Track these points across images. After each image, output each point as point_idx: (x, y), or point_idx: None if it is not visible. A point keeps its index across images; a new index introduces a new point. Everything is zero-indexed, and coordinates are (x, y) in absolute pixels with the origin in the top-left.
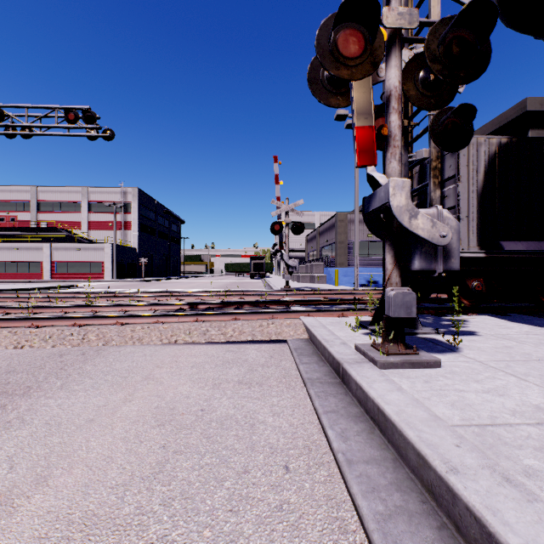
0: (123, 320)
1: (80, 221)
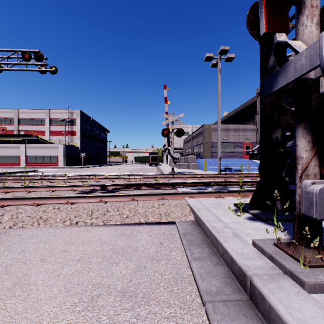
0: (40, 201)
1: (44, 130)
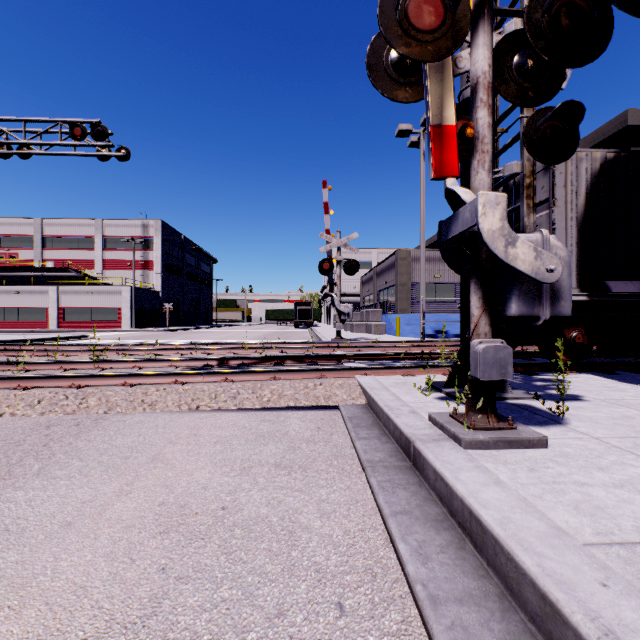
0: (133, 380)
1: (93, 259)
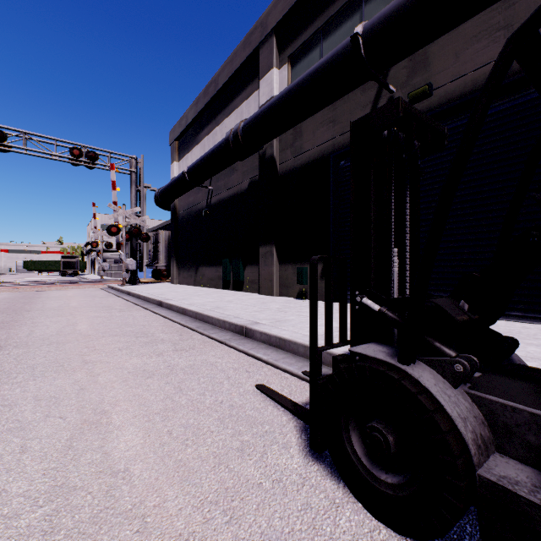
0: (35, 286)
1: None
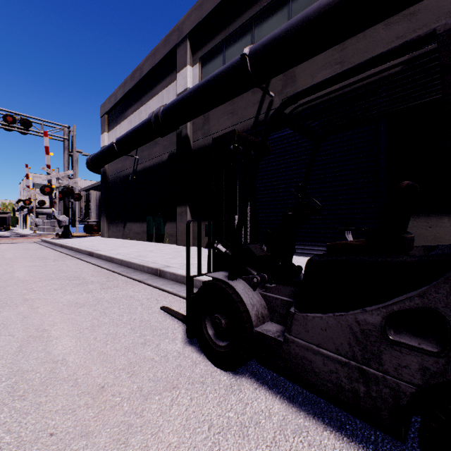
0: None
1: None
